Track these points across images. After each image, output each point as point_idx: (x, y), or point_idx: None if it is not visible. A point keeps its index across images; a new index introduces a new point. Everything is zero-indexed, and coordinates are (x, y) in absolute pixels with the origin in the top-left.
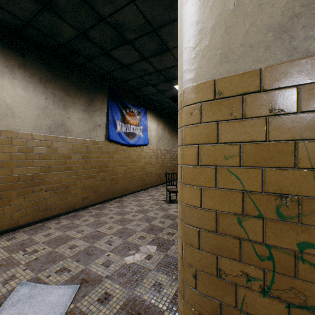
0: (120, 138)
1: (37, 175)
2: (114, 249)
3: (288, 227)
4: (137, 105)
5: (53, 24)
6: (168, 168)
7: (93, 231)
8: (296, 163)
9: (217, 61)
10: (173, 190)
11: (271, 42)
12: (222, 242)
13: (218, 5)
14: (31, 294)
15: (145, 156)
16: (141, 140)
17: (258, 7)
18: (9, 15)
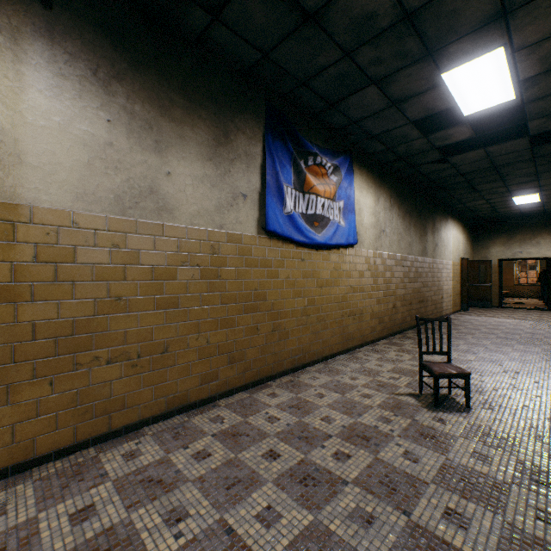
0: (292, 228)
1: (86, 322)
2: None
3: None
4: (330, 149)
5: None
6: (398, 299)
7: (214, 522)
8: None
9: None
10: (446, 370)
11: None
12: None
13: None
14: None
15: (349, 273)
16: (342, 234)
17: None
18: None
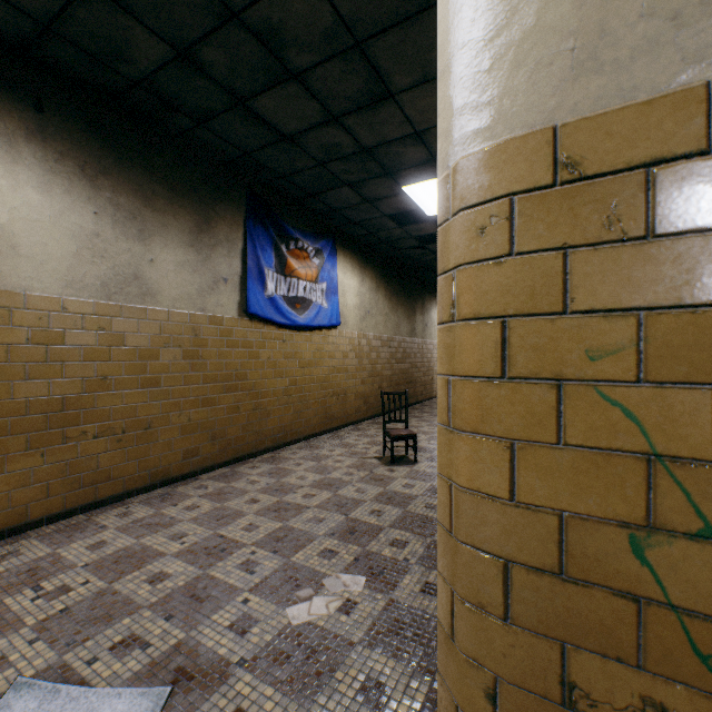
0: (274, 311)
1: (74, 400)
2: (260, 585)
3: None
4: (313, 232)
5: (112, 30)
6: (384, 380)
7: (210, 535)
8: None
9: (563, 71)
10: (400, 433)
11: None
12: (580, 606)
13: None
14: None
15: (332, 354)
16: (324, 316)
17: None
18: (2, 7)
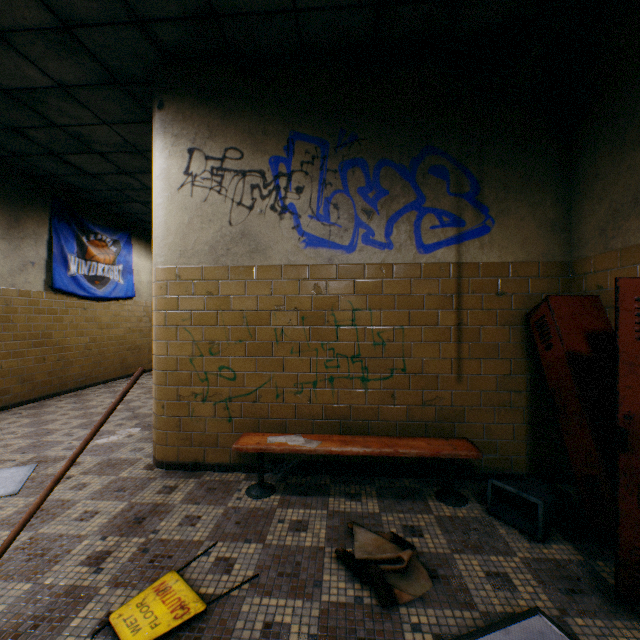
0: (76, 286)
1: None
2: (78, 438)
3: (215, 359)
4: (111, 227)
5: None
6: None
7: (36, 429)
8: (218, 323)
9: (178, 255)
10: None
11: (208, 252)
12: (182, 377)
13: (179, 217)
14: None
15: (129, 318)
16: (121, 290)
17: (201, 229)
18: None
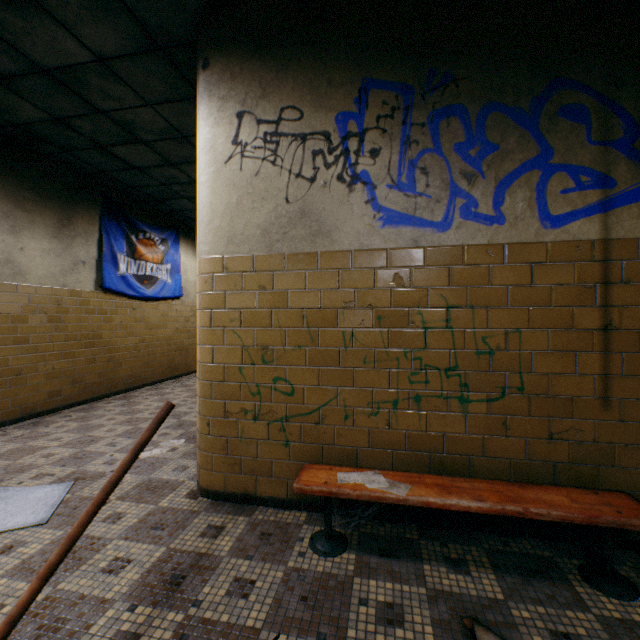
0: (126, 286)
1: None
2: (121, 450)
3: (269, 369)
4: (159, 225)
5: (4, 100)
6: None
7: (81, 436)
8: (272, 324)
9: (225, 241)
10: None
11: (260, 238)
12: (229, 389)
13: (226, 196)
14: (3, 496)
15: (176, 318)
16: (169, 289)
17: (252, 209)
18: None
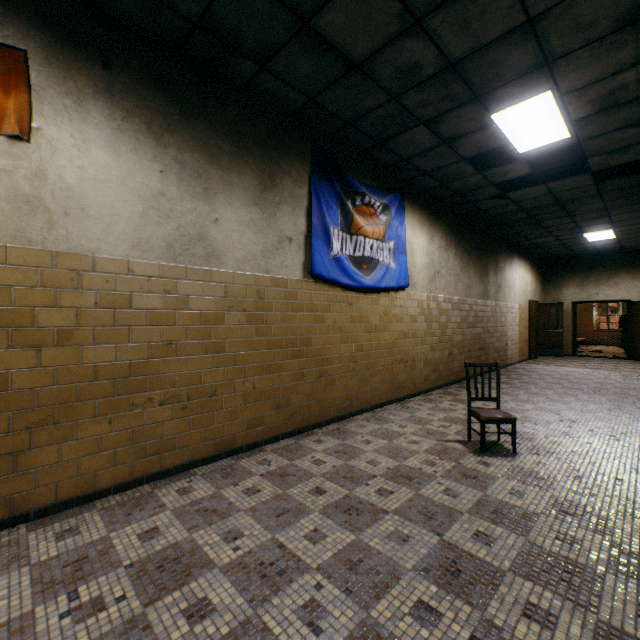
0: (339, 271)
1: (141, 365)
2: None
3: None
4: (379, 187)
5: None
6: (454, 346)
7: (267, 540)
8: None
9: None
10: (492, 415)
11: None
12: None
13: None
14: None
15: (400, 317)
16: (392, 276)
17: None
18: None
